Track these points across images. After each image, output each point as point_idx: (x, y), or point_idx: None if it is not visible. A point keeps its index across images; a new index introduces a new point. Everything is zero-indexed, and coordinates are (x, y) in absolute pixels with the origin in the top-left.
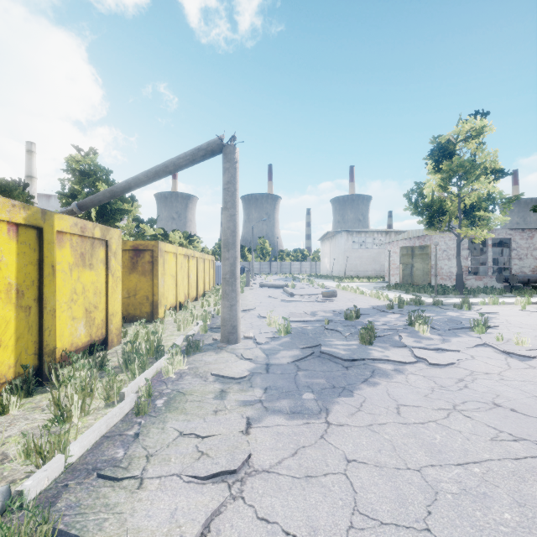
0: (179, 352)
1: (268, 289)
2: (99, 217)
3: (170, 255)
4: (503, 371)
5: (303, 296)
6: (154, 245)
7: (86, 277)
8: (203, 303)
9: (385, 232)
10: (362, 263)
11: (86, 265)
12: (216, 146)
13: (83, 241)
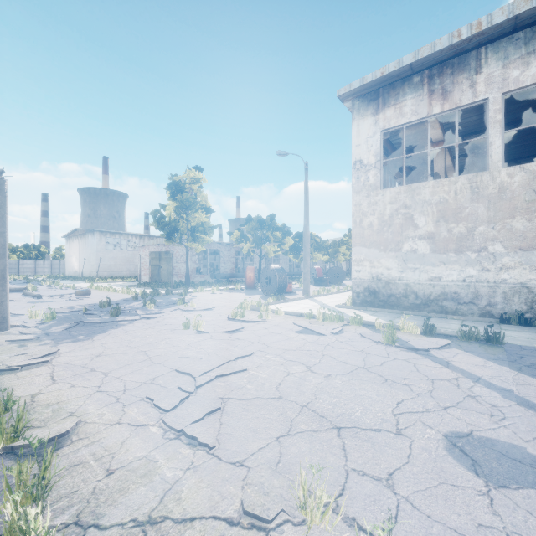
0: None
1: None
2: None
3: None
4: (178, 316)
5: (53, 297)
6: None
7: None
8: None
9: (140, 236)
10: (116, 263)
11: None
12: None
13: None
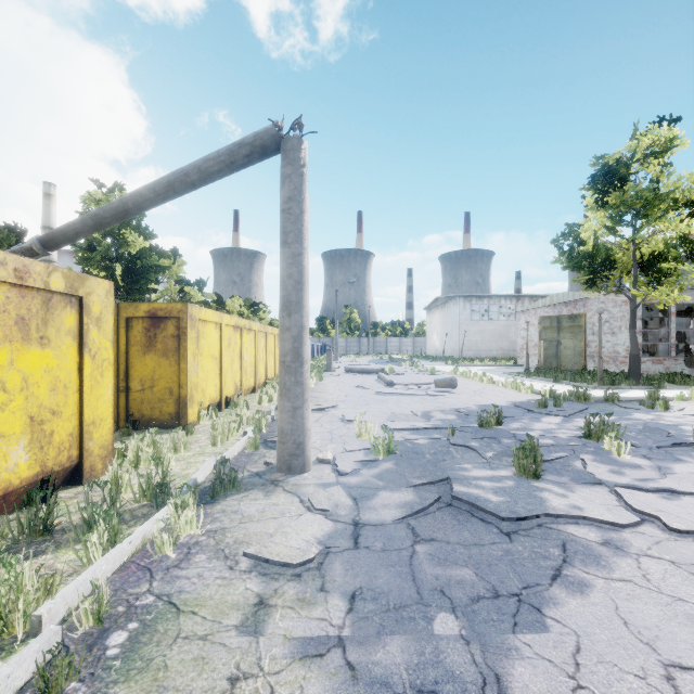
0: (190, 501)
1: (356, 375)
2: (126, 277)
3: (210, 326)
4: None
5: (407, 386)
6: (181, 310)
7: (30, 360)
8: (261, 397)
9: (516, 298)
10: (484, 339)
11: (30, 339)
12: (268, 138)
13: (24, 295)
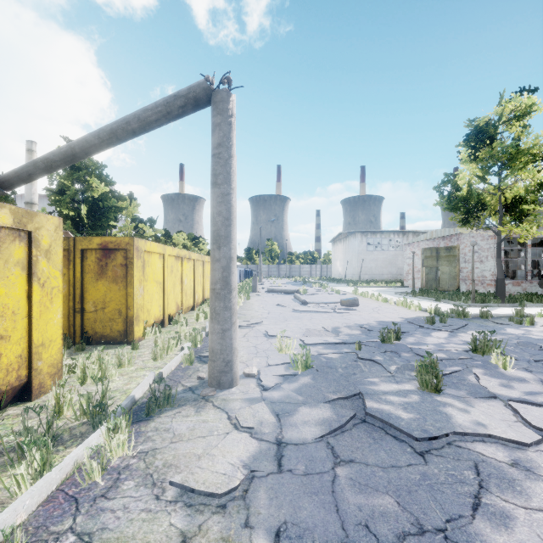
0: (123, 424)
1: (277, 294)
2: (90, 215)
3: (155, 256)
4: None
5: (318, 305)
6: (129, 243)
7: None
8: (198, 315)
9: (402, 233)
10: (377, 265)
11: None
12: (200, 91)
13: None
